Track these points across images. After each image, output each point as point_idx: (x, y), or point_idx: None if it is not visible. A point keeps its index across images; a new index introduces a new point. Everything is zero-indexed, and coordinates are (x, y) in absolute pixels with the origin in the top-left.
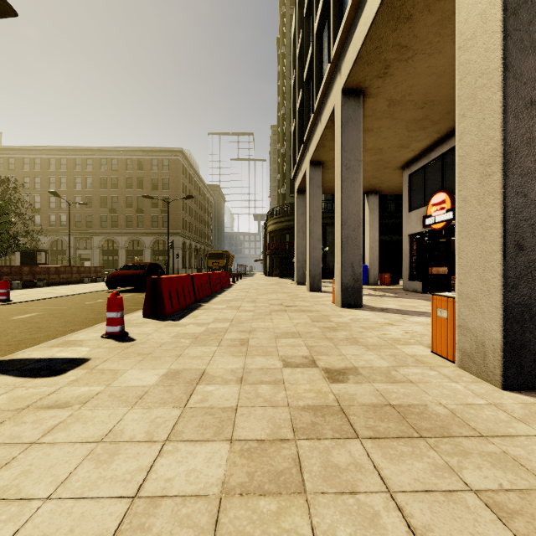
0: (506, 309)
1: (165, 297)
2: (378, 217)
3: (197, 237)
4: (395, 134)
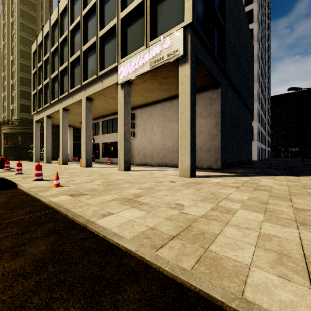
0: (86, 159)
1: None
2: (74, 133)
3: None
4: (78, 116)
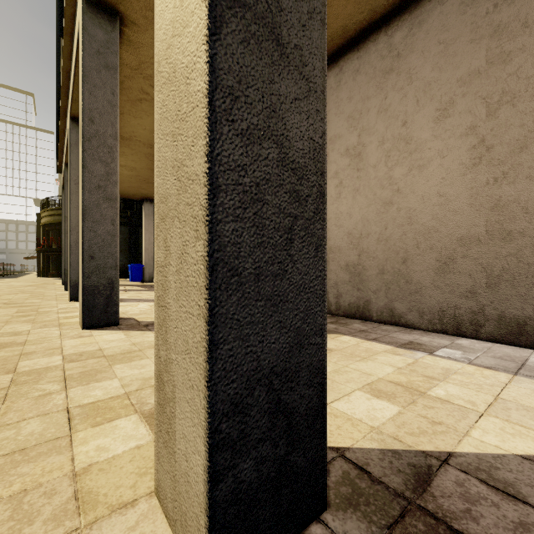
0: (84, 288)
1: None
2: None
3: None
4: (141, 160)
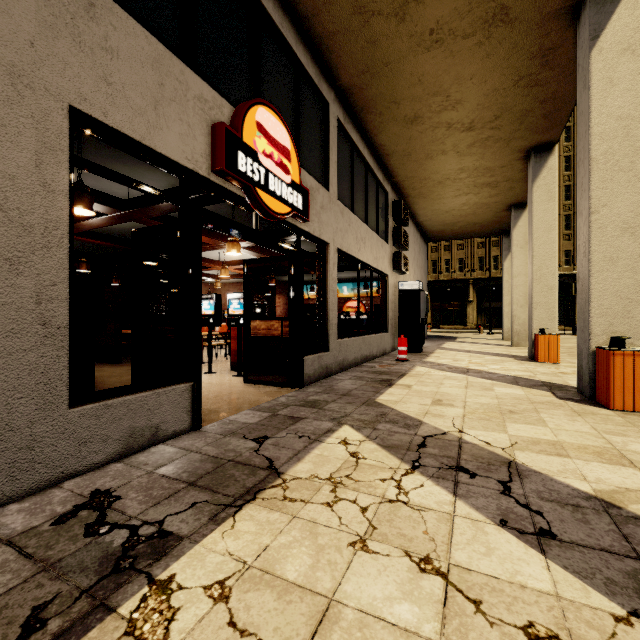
0: None
1: None
2: None
3: None
4: None
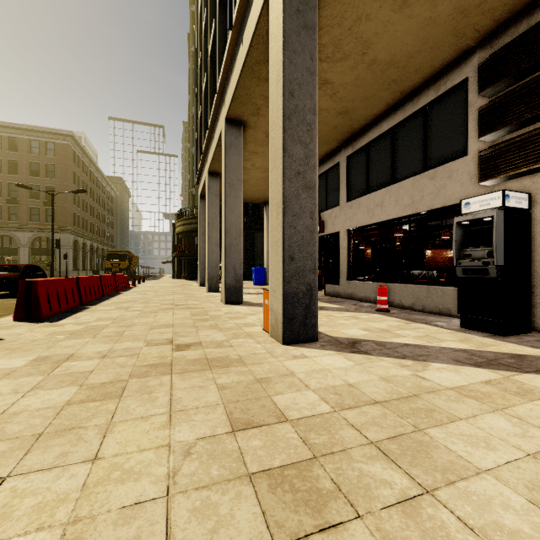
0: (284, 296)
1: (42, 300)
2: None
3: (93, 235)
4: None
